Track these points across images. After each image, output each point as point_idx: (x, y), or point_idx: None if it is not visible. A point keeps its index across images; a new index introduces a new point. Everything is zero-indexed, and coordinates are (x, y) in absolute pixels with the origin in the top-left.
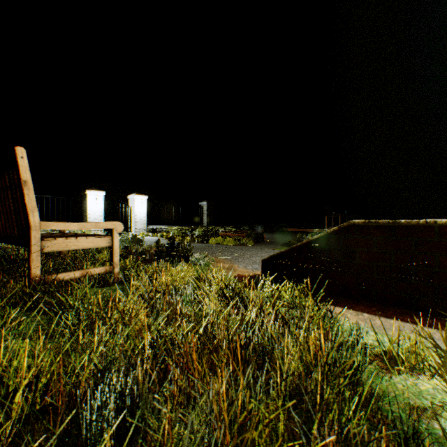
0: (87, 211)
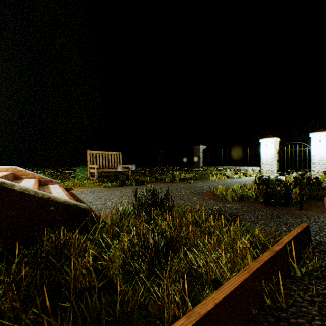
0: (260, 155)
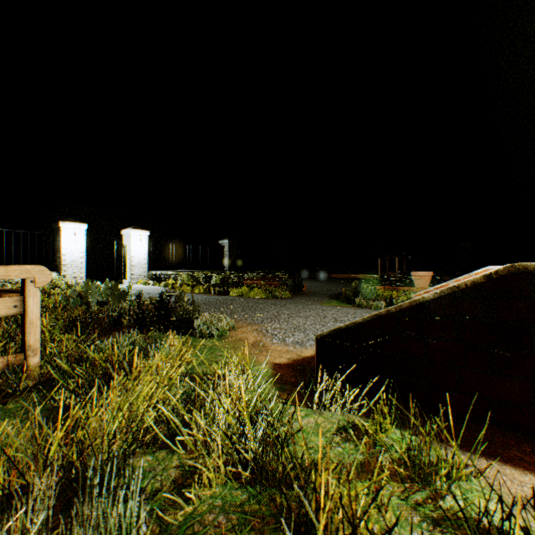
0: (61, 250)
